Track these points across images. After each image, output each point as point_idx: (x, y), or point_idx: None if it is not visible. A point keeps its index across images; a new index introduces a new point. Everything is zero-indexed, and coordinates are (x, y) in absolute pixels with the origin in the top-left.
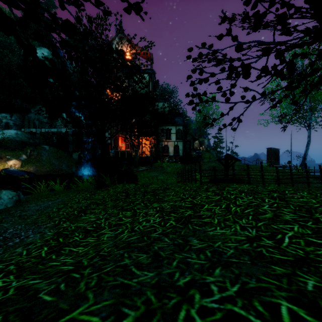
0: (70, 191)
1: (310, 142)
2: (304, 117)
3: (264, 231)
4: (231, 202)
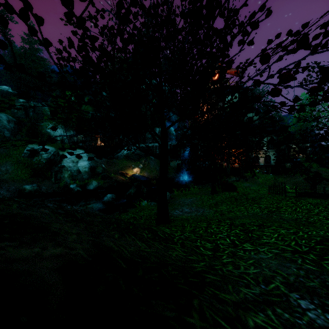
0: (192, 194)
1: None
2: None
3: (305, 217)
4: (299, 207)
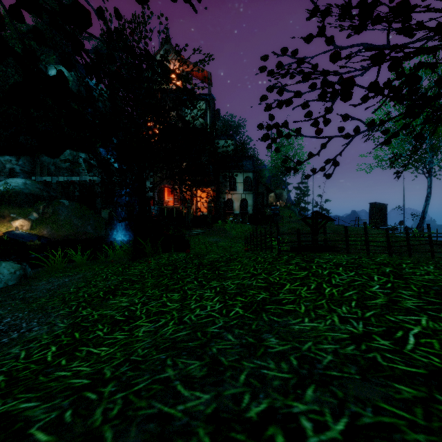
0: (96, 263)
1: (430, 195)
2: (422, 160)
3: (376, 325)
4: (324, 280)
